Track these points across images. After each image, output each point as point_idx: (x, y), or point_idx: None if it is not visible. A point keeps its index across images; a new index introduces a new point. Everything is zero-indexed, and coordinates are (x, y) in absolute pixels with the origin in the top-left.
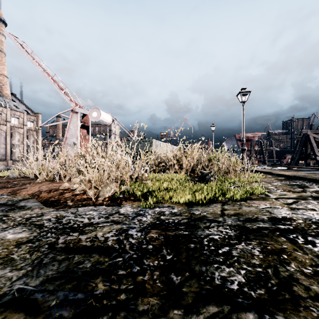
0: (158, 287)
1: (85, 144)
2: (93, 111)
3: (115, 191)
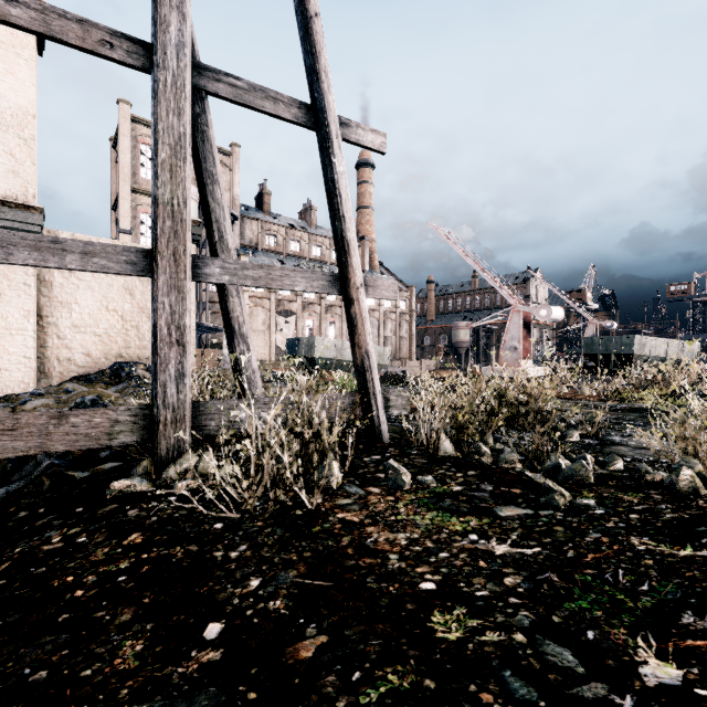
0: (627, 412)
1: (525, 347)
2: (541, 309)
3: (599, 396)
